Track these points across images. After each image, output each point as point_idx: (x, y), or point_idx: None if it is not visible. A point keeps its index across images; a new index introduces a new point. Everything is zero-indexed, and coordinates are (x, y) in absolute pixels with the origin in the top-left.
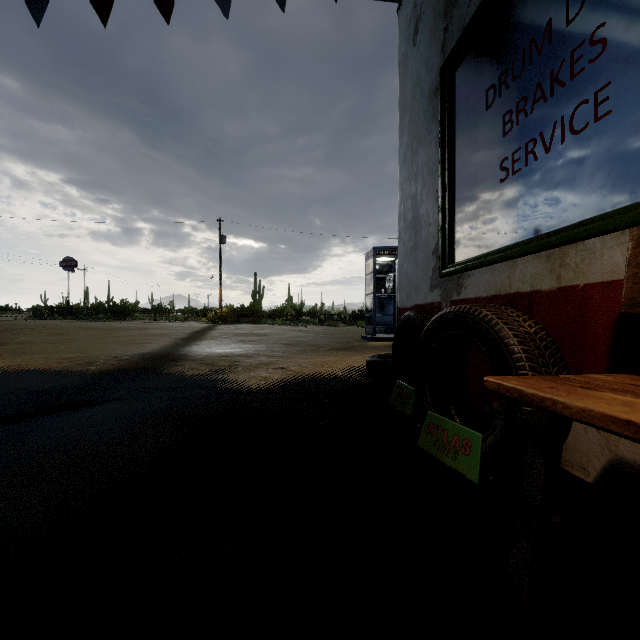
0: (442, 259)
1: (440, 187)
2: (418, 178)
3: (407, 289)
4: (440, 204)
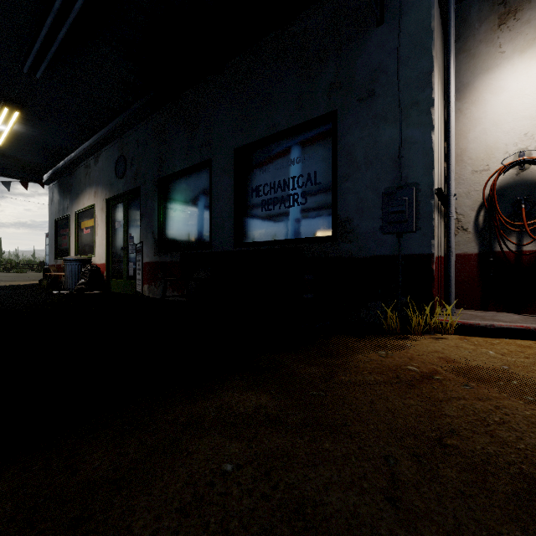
0: (55, 256)
1: (55, 242)
2: (52, 236)
3: (50, 260)
4: (55, 245)
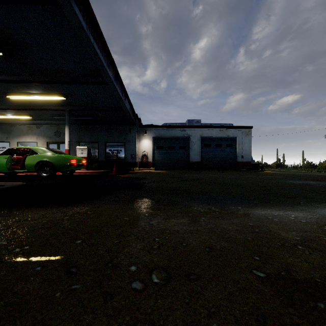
0: None
1: None
2: None
3: None
4: None
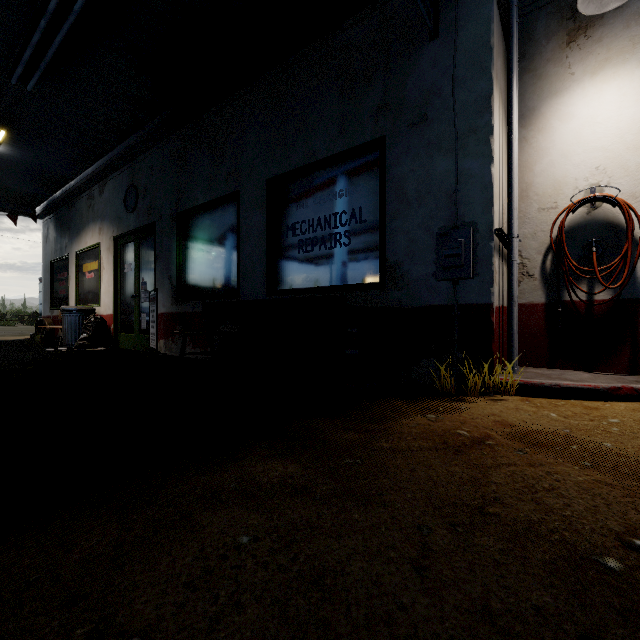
0: (51, 306)
1: (51, 288)
2: (47, 281)
3: (45, 311)
4: (51, 293)
